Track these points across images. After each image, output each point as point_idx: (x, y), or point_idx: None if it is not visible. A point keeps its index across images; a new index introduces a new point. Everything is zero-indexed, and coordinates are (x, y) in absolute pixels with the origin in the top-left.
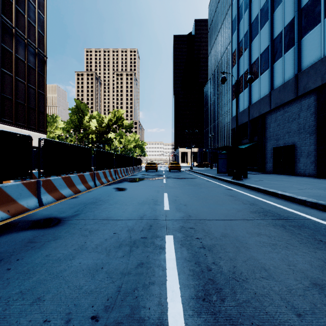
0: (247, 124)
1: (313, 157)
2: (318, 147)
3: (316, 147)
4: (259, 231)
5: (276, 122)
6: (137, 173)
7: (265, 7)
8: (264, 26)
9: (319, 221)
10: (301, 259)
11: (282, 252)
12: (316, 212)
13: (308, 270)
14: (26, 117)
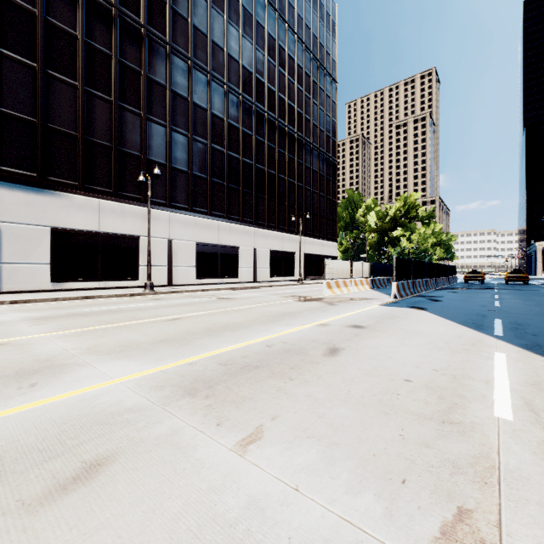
0: None
1: None
2: None
3: None
4: None
5: None
6: (454, 285)
7: None
8: None
9: None
10: None
11: None
12: None
13: None
14: (325, 229)
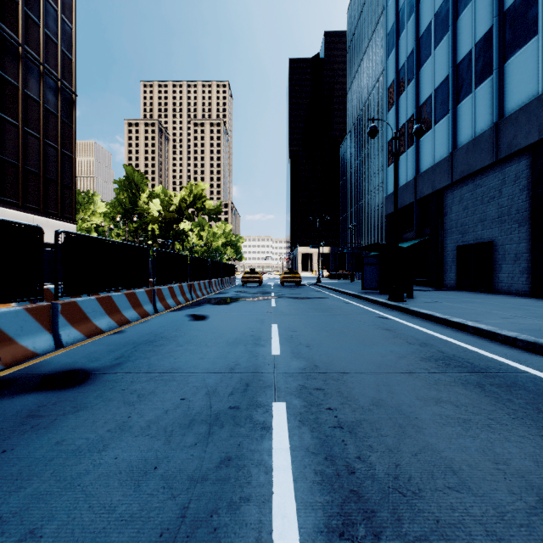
0: (413, 207)
1: (524, 262)
2: (533, 245)
3: (530, 245)
4: (437, 395)
5: (462, 203)
6: (227, 290)
7: (443, 11)
8: (441, 41)
9: (542, 376)
10: (517, 449)
11: (482, 437)
12: (535, 359)
13: (533, 473)
14: (41, 196)
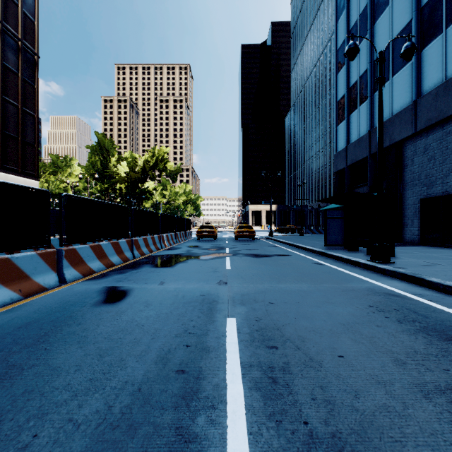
0: (365, 162)
1: None
2: None
3: None
4: None
5: (427, 154)
6: (181, 244)
7: None
8: None
9: None
10: None
11: None
12: None
13: None
14: None
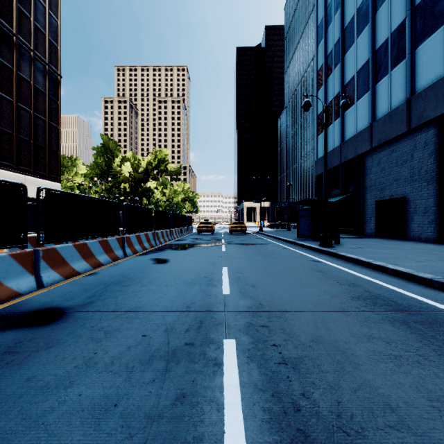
0: (339, 169)
1: (432, 214)
2: (440, 200)
3: (437, 200)
4: (369, 332)
5: (380, 166)
6: (185, 237)
7: (364, 6)
8: (362, 32)
9: None
10: None
11: (413, 373)
12: None
13: None
14: (32, 159)
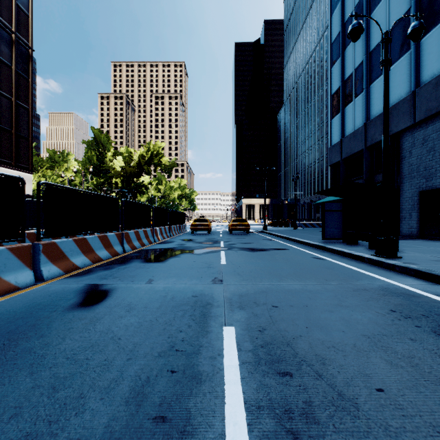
0: (361, 155)
1: None
2: None
3: None
4: None
5: (426, 145)
6: (174, 238)
7: None
8: None
9: None
10: None
11: None
12: None
13: None
14: None
